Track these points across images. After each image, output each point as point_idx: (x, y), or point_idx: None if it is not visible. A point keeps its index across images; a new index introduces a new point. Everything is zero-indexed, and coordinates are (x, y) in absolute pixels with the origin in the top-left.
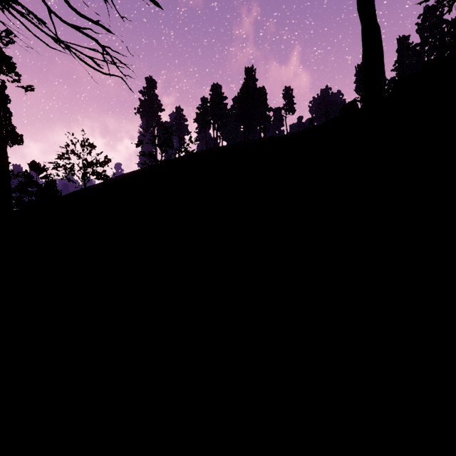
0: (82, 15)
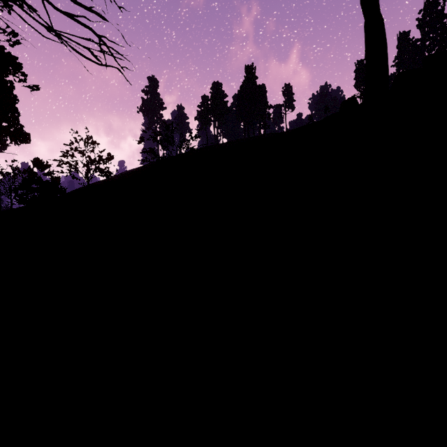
0: (76, 2)
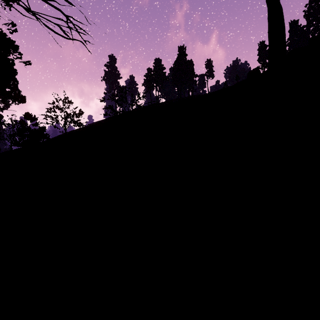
0: None
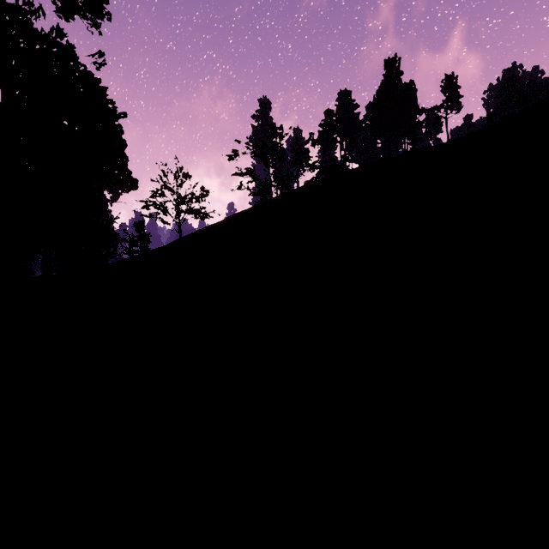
0: None
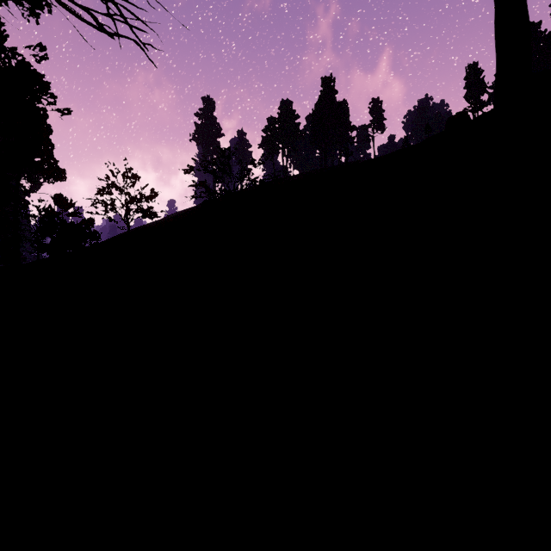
0: None
